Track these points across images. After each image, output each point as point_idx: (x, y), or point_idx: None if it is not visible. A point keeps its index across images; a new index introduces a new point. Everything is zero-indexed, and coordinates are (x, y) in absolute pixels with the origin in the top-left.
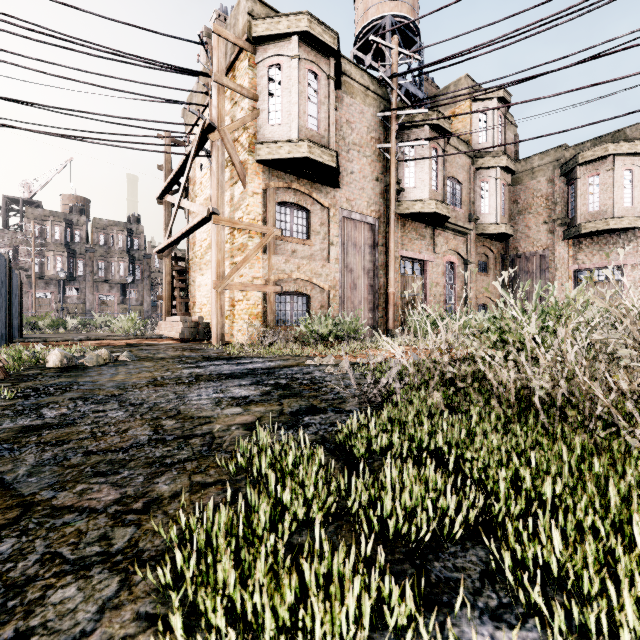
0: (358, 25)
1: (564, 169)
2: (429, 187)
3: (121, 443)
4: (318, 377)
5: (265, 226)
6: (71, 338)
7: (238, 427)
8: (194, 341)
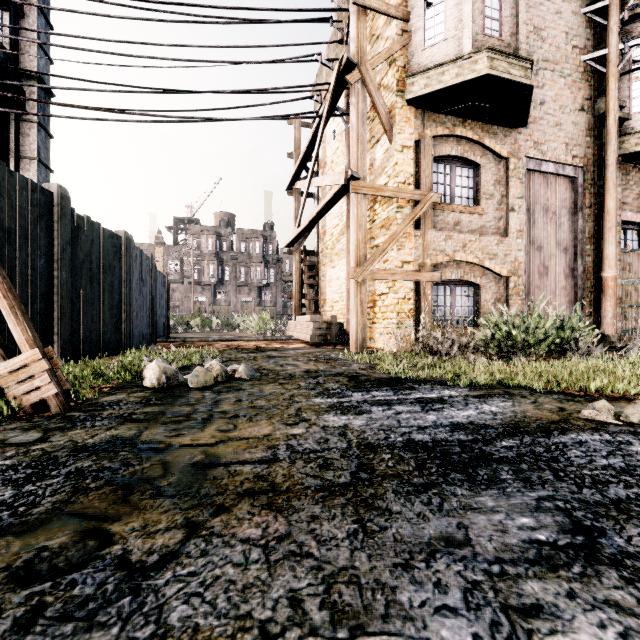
0: None
1: None
2: None
3: None
4: None
5: (418, 190)
6: (206, 338)
7: None
8: (326, 345)
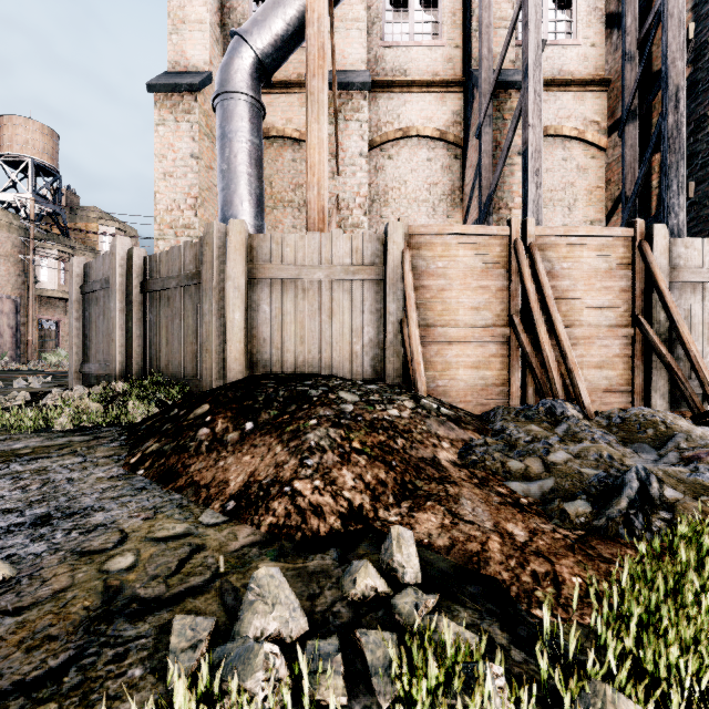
0: (4, 147)
1: None
2: (58, 283)
3: None
4: None
5: None
6: None
7: None
8: None
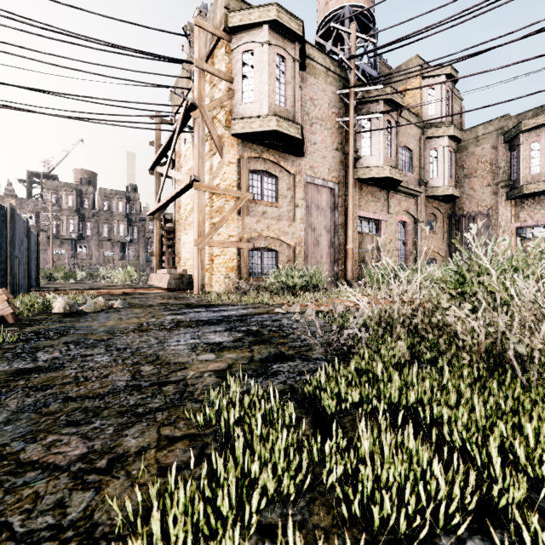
0: (320, 16)
1: (507, 136)
2: (383, 155)
3: (99, 389)
4: (286, 324)
5: (239, 191)
6: (78, 287)
7: (210, 374)
8: (179, 290)
